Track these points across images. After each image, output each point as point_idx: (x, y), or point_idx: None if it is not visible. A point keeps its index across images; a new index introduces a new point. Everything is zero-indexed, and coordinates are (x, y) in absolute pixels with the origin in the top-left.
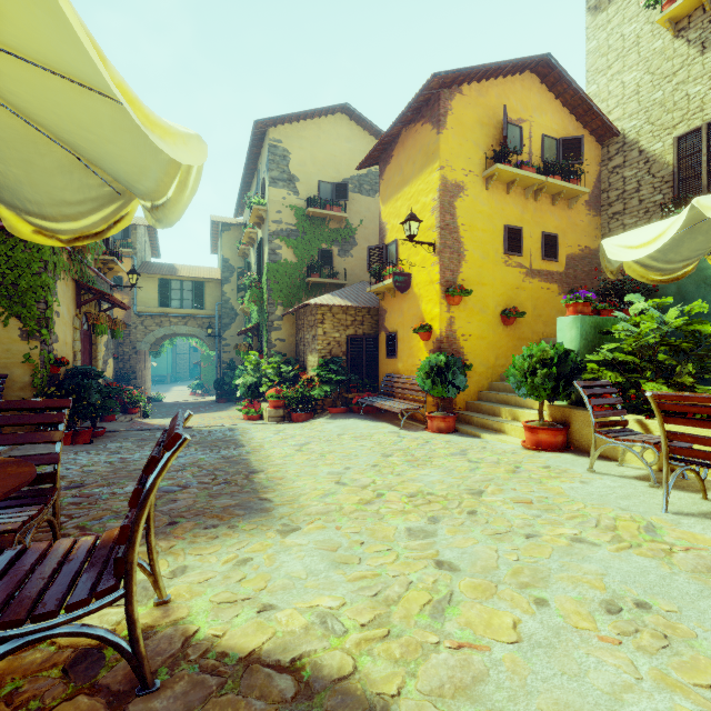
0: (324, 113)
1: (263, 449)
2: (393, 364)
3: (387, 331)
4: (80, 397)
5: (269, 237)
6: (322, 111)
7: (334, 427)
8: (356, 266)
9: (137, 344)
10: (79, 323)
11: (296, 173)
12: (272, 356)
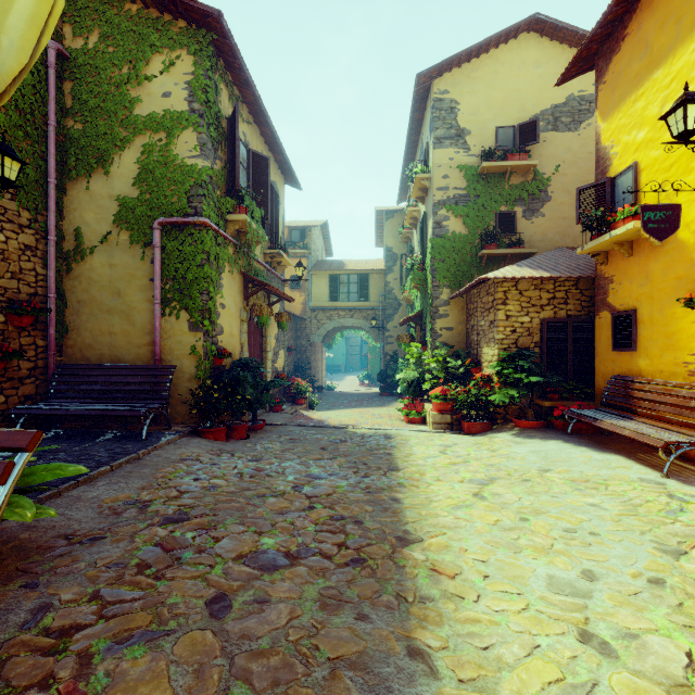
0: (503, 40)
1: (423, 481)
2: (627, 361)
3: (612, 310)
4: (236, 390)
5: (433, 208)
6: (501, 36)
7: (529, 452)
8: (548, 228)
9: (311, 337)
10: (246, 316)
11: (465, 126)
12: (437, 347)
